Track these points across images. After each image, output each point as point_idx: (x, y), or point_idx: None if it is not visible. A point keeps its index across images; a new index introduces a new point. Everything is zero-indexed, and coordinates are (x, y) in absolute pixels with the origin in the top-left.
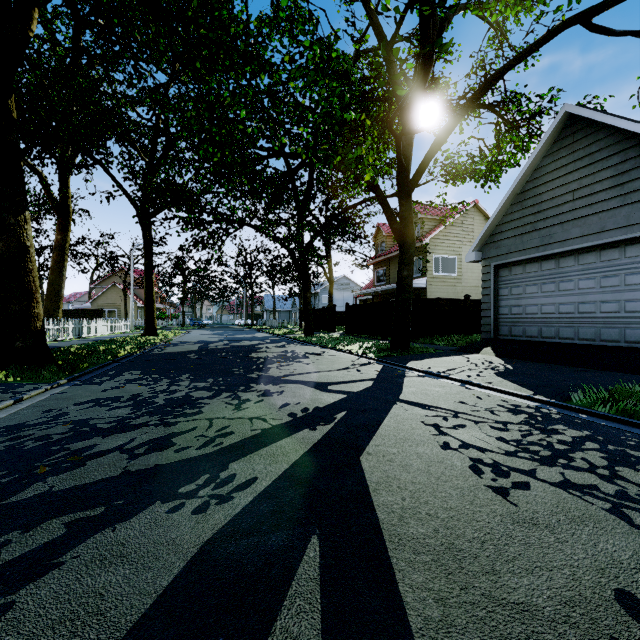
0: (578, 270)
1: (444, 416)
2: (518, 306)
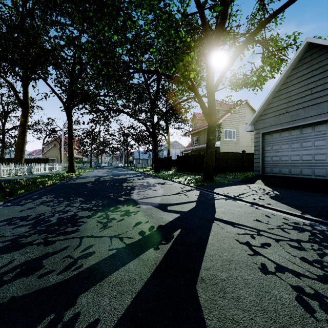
0: (314, 135)
1: (251, 234)
2: (276, 156)
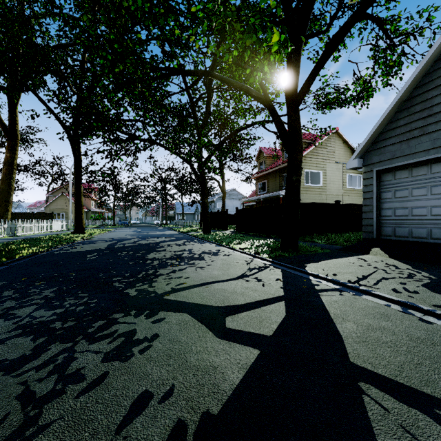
0: None
1: None
2: (403, 208)
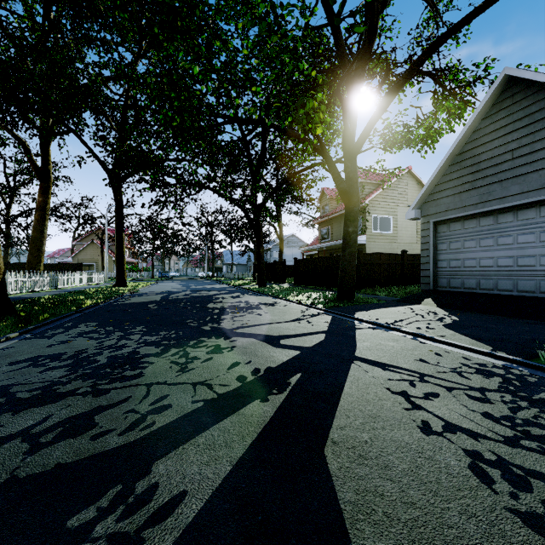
0: (517, 225)
1: (410, 380)
2: (456, 260)
